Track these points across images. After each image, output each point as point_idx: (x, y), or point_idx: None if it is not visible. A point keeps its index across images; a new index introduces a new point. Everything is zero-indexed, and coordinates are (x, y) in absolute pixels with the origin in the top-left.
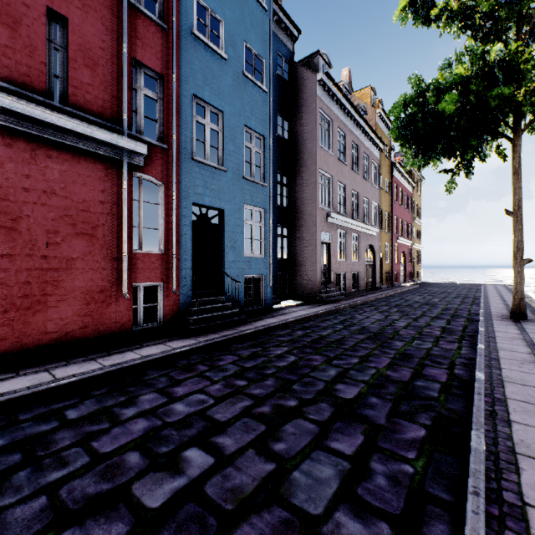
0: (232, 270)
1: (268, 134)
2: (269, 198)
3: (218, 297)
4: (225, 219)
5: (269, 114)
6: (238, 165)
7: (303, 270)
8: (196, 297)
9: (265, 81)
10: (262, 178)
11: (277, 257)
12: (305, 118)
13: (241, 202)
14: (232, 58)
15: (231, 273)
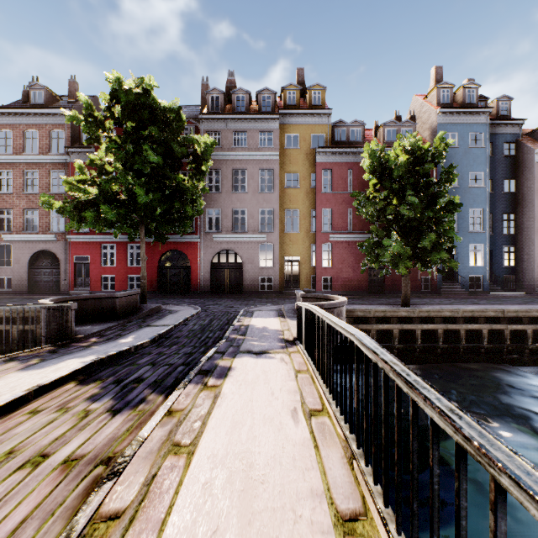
0: (462, 273)
1: (486, 206)
2: (486, 238)
3: (454, 283)
4: (457, 252)
5: (486, 197)
6: (465, 227)
7: (524, 273)
8: (444, 283)
9: (483, 182)
10: (481, 229)
11: (503, 265)
12: (526, 177)
13: (466, 243)
14: (462, 184)
15: (461, 274)
